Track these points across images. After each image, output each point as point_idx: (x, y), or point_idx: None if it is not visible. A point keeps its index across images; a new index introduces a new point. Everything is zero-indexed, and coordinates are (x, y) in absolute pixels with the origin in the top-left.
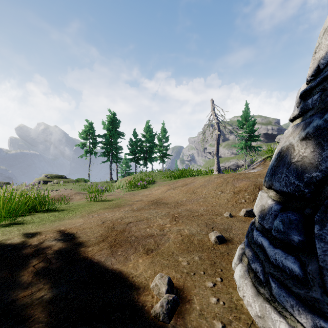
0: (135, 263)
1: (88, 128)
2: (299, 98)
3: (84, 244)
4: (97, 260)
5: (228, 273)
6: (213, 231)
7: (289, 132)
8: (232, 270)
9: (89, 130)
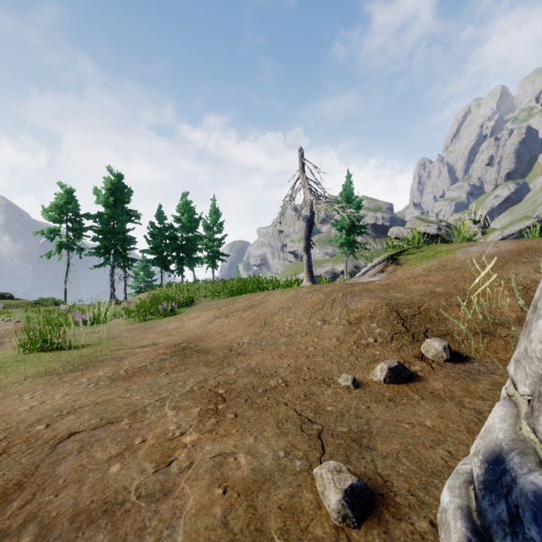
0: None
1: (65, 201)
2: None
3: None
4: None
5: None
6: (330, 463)
7: None
8: None
9: (67, 205)
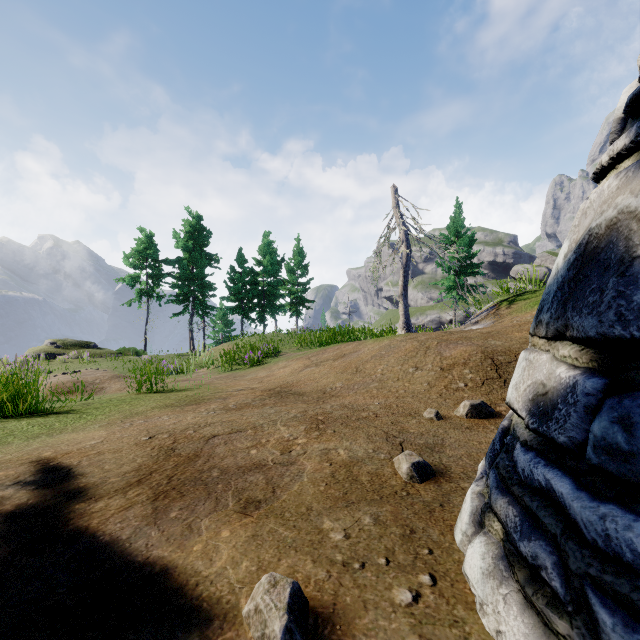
0: (209, 540)
1: (145, 246)
2: (625, 112)
3: (89, 493)
4: (109, 537)
5: (448, 561)
6: (405, 451)
7: (612, 189)
8: (457, 551)
9: (147, 250)
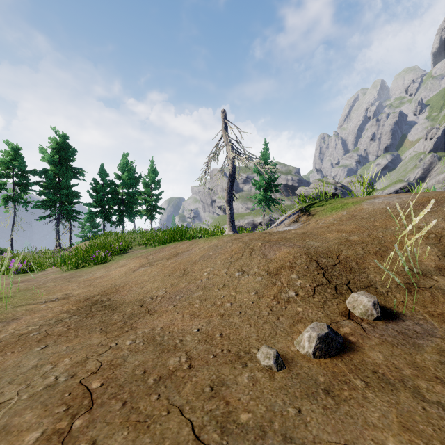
0: None
1: (11, 158)
2: None
3: None
4: None
5: None
6: None
7: None
8: None
9: (13, 161)
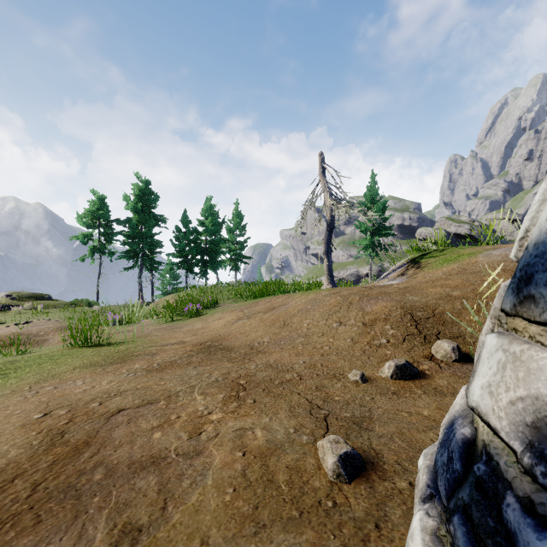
0: None
1: (97, 207)
2: None
3: None
4: None
5: None
6: (331, 436)
7: None
8: None
9: (99, 211)
